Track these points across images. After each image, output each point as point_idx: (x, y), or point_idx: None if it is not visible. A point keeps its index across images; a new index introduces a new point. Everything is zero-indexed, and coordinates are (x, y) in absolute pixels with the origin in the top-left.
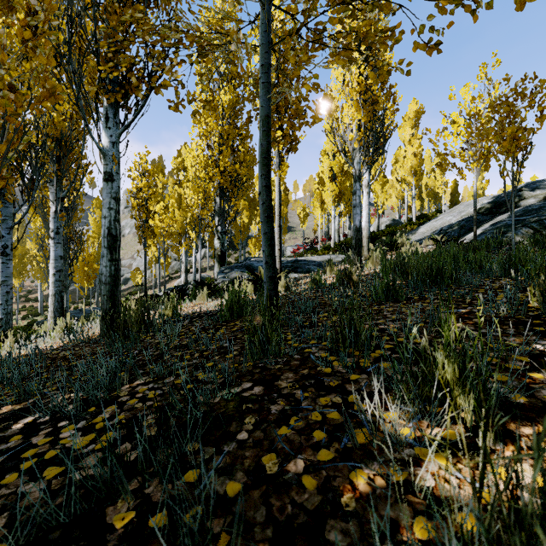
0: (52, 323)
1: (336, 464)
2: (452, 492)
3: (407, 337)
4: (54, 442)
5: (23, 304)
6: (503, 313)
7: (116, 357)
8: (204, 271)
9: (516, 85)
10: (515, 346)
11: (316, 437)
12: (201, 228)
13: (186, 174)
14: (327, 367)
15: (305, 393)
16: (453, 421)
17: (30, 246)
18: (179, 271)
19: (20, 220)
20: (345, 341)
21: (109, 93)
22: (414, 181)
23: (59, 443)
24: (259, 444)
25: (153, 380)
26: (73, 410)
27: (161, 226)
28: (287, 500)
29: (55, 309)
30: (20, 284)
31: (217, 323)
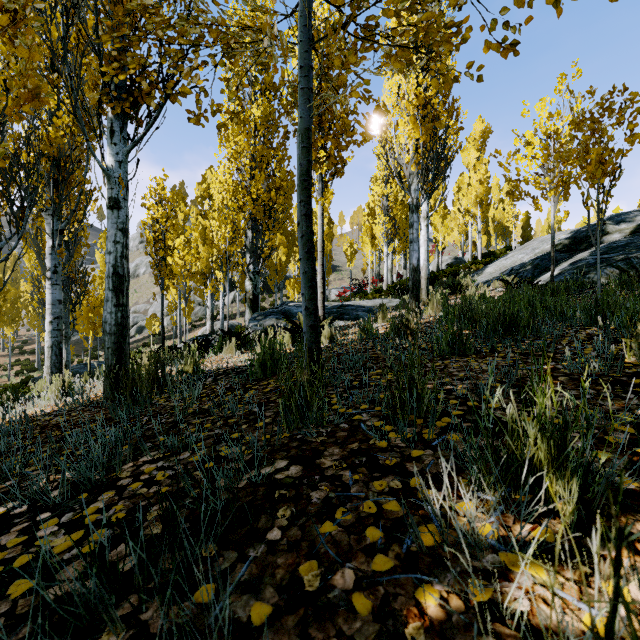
0: (49, 381)
1: (397, 577)
2: (554, 619)
3: (479, 400)
4: (28, 543)
5: (17, 357)
6: (594, 370)
7: (121, 424)
8: (233, 318)
9: (602, 99)
10: (616, 413)
11: (369, 536)
12: (229, 266)
13: (212, 203)
14: (381, 439)
15: (355, 475)
16: (546, 515)
17: (25, 289)
18: (204, 318)
19: (7, 256)
20: (403, 406)
21: (114, 101)
22: (479, 212)
23: (35, 544)
24: (296, 547)
25: (164, 457)
26: (59, 498)
27: (182, 264)
28: (333, 631)
29: (52, 364)
30: (13, 333)
31: (247, 382)
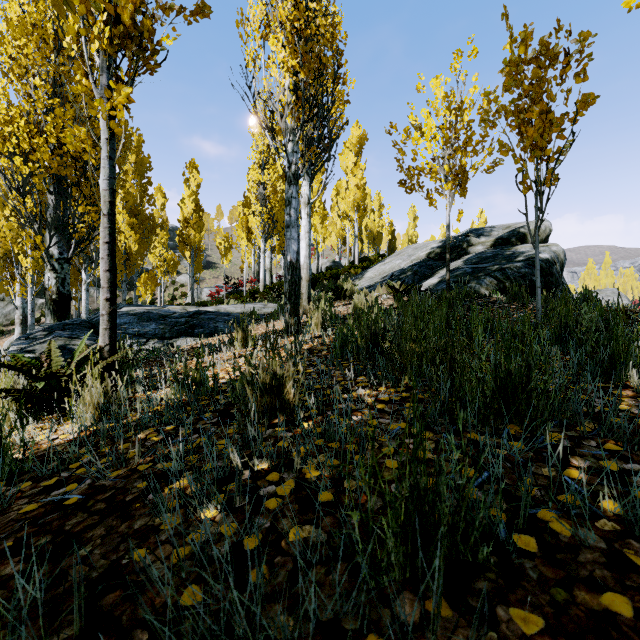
0: None
1: None
2: None
3: None
4: None
5: None
6: None
7: None
8: None
9: (541, 42)
10: None
11: None
12: None
13: None
14: None
15: None
16: None
17: None
18: None
19: None
20: None
21: None
22: (357, 217)
23: None
24: None
25: None
26: None
27: None
28: None
29: None
30: None
31: None
